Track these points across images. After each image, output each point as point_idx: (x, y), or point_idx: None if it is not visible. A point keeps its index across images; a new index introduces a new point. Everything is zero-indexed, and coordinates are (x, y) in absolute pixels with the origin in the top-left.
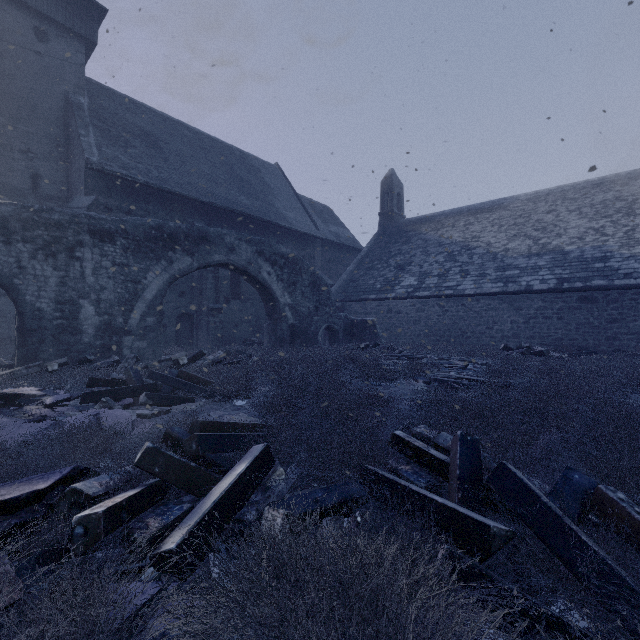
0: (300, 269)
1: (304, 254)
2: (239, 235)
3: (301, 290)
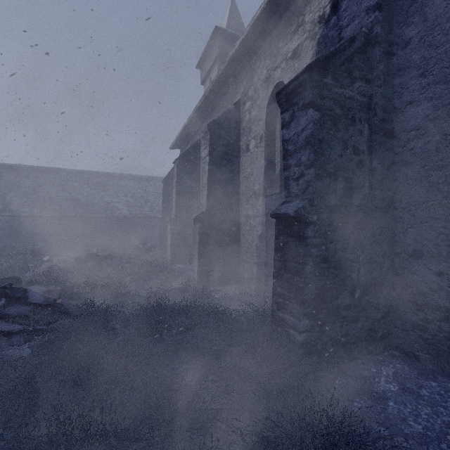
0: None
1: None
2: None
3: None
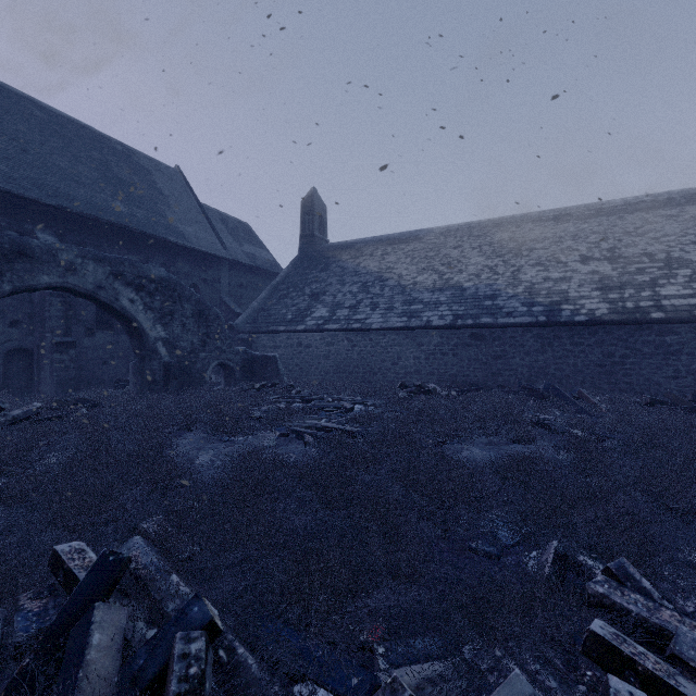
0: (180, 296)
1: (206, 277)
2: (83, 251)
3: (181, 321)
